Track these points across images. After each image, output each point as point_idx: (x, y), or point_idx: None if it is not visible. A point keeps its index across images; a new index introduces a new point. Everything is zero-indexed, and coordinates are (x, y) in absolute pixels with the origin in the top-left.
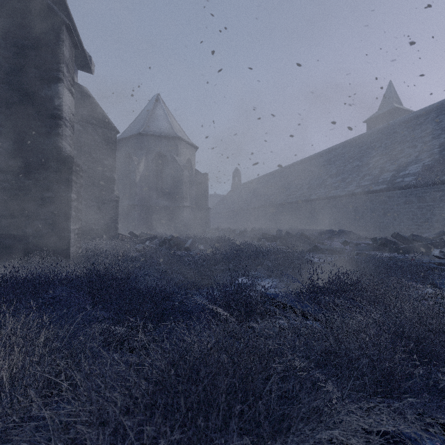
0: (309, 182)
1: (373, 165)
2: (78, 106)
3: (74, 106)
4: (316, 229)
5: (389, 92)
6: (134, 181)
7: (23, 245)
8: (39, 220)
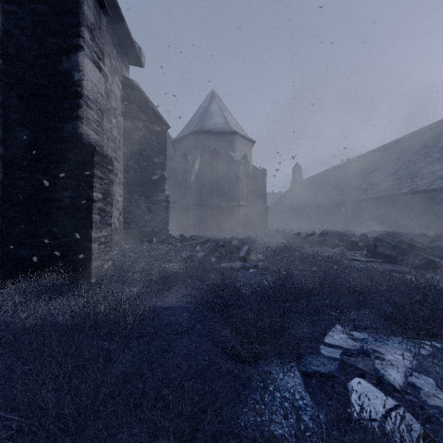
0: (396, 172)
1: None
2: (128, 102)
3: (124, 102)
4: (417, 234)
5: None
6: (189, 180)
7: (40, 257)
8: (57, 226)
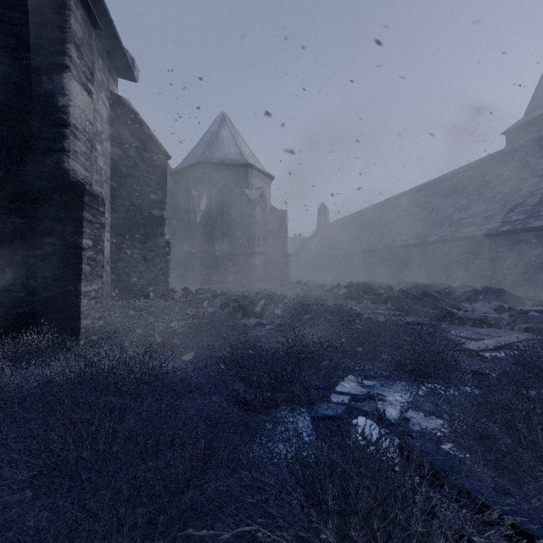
0: (425, 218)
1: (527, 190)
2: (117, 124)
3: (113, 124)
4: (442, 285)
5: (541, 90)
6: (194, 221)
7: (14, 316)
8: (36, 278)
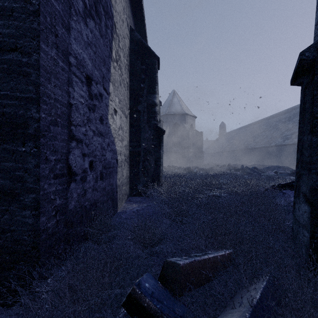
0: (272, 134)
1: None
2: None
3: None
4: (268, 165)
5: None
6: (164, 139)
7: None
8: None
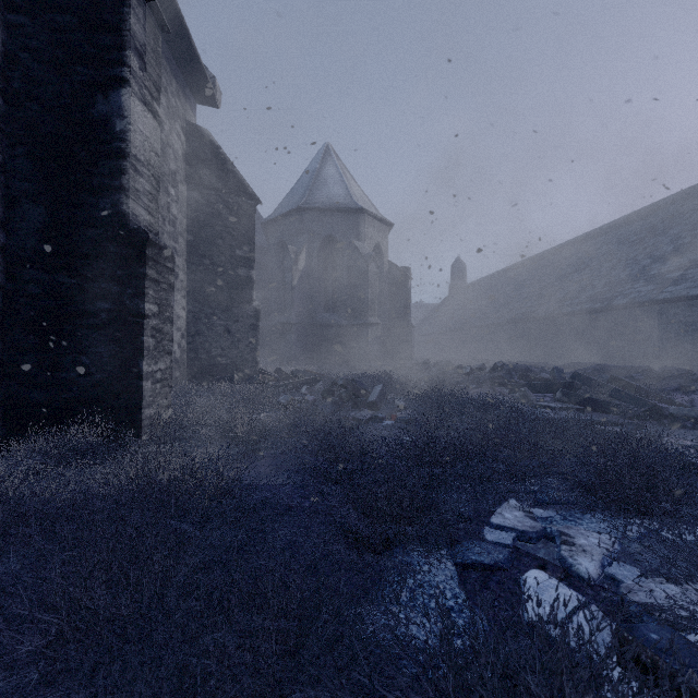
0: (608, 273)
1: None
2: (195, 162)
3: (189, 162)
4: (638, 367)
5: None
6: (290, 284)
7: (63, 402)
8: (89, 354)
